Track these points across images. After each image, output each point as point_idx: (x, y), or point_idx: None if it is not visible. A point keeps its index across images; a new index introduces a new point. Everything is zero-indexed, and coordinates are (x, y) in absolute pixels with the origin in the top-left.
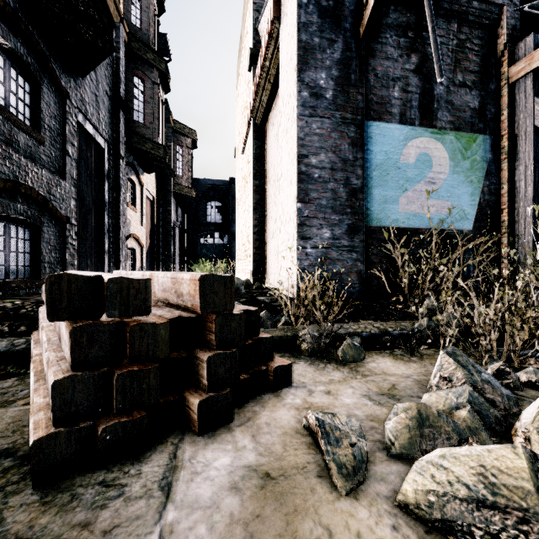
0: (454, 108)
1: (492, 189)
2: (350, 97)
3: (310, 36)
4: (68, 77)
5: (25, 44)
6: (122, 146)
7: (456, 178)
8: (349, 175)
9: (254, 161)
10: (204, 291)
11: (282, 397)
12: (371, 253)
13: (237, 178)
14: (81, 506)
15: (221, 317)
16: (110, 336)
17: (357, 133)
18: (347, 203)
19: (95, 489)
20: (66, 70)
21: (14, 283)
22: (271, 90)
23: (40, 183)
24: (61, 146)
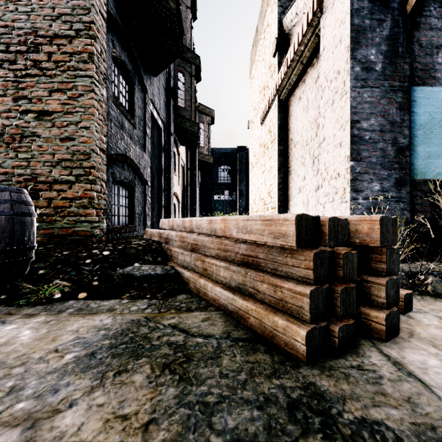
0: None
1: None
2: (398, 67)
3: (361, 19)
4: (147, 78)
5: (128, 56)
6: (172, 126)
7: None
8: (396, 135)
9: (279, 130)
10: (382, 229)
11: (416, 319)
12: (416, 203)
13: (250, 146)
14: (360, 381)
15: (388, 250)
16: (328, 261)
17: (404, 98)
18: (395, 160)
19: (354, 371)
20: (146, 72)
21: (124, 228)
22: (302, 70)
23: (135, 156)
24: (143, 128)
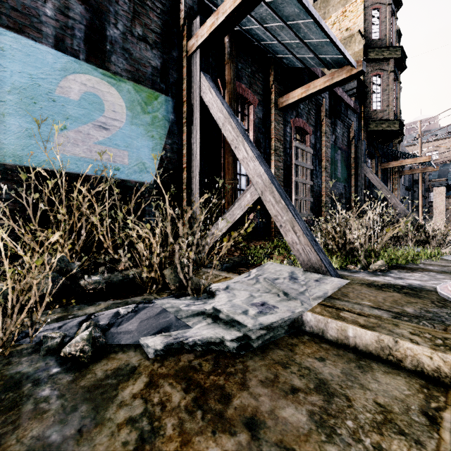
0: (132, 58)
1: (174, 148)
2: None
3: None
4: None
5: None
6: None
7: (134, 130)
8: None
9: None
10: None
11: None
12: (4, 198)
13: None
14: None
15: None
16: None
17: None
18: None
19: None
20: None
21: None
22: None
23: None
24: None
